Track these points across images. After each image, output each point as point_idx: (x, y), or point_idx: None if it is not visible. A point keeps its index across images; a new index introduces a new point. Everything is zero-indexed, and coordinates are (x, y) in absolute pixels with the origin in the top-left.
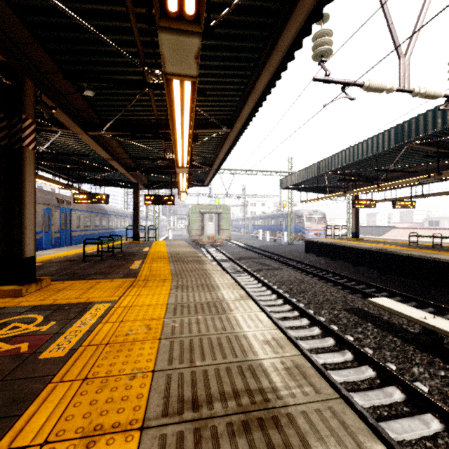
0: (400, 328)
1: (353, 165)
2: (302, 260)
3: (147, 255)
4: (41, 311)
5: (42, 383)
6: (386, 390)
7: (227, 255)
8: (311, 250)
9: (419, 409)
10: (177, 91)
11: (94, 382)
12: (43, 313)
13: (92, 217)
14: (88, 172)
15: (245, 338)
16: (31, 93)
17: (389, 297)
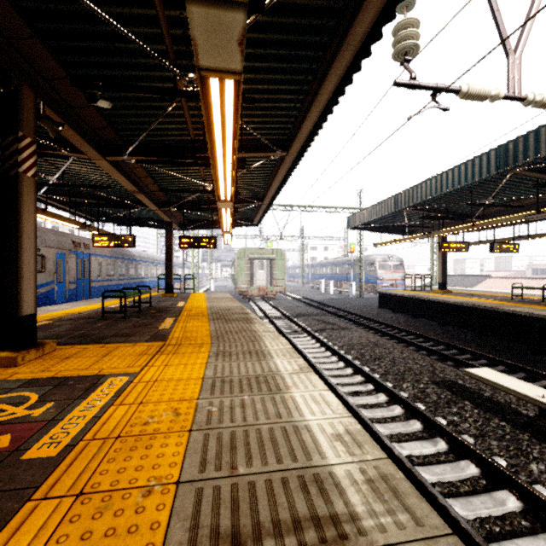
0: (508, 409)
1: (440, 199)
2: (375, 318)
3: (182, 311)
4: (38, 387)
5: (18, 500)
6: (495, 495)
7: (282, 310)
8: (386, 305)
9: (543, 523)
10: (216, 95)
11: (92, 500)
12: (39, 390)
13: (117, 263)
14: (111, 209)
15: (308, 430)
16: (31, 105)
17: (489, 366)
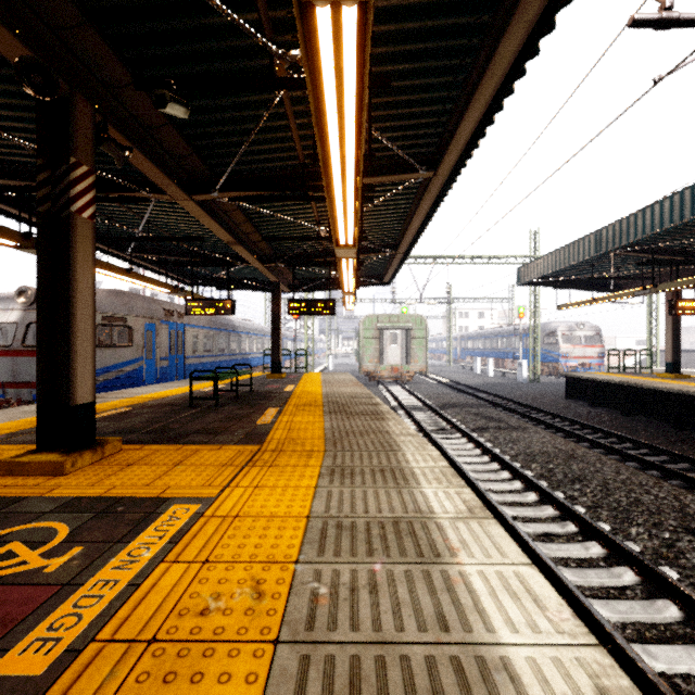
0: None
1: (674, 233)
2: (562, 412)
3: (290, 398)
4: (75, 514)
5: None
6: None
7: (422, 398)
8: (577, 395)
9: None
10: (328, 46)
11: None
12: (75, 518)
13: (216, 336)
14: (209, 269)
15: (511, 677)
16: (88, 121)
17: None
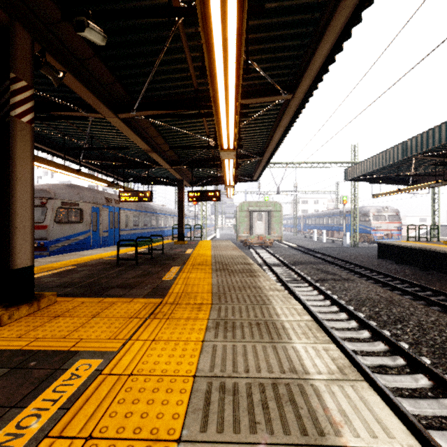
0: None
1: None
2: (376, 268)
3: (188, 258)
4: None
5: None
6: None
7: (279, 257)
8: (386, 256)
9: None
10: None
11: None
12: None
13: (141, 216)
14: (136, 171)
15: None
16: (27, 47)
17: None
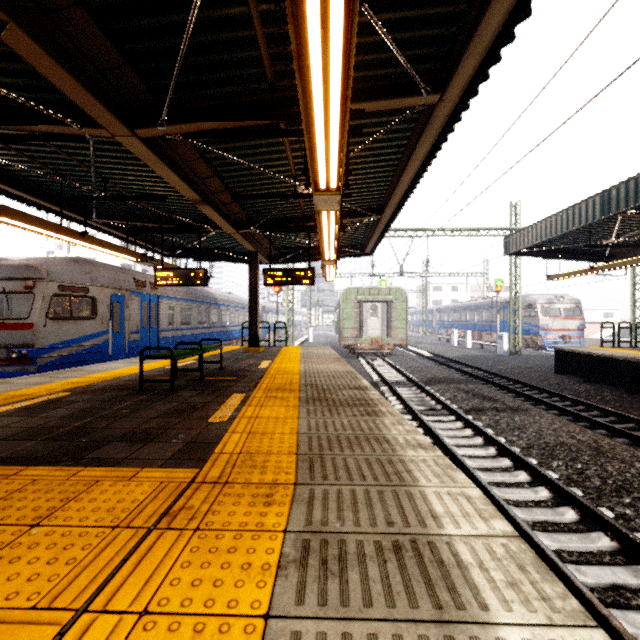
0: None
1: None
2: (556, 389)
3: (262, 378)
4: None
5: None
6: None
7: (404, 372)
8: (568, 369)
9: None
10: None
11: None
12: None
13: (194, 308)
14: (185, 240)
15: None
16: None
17: None
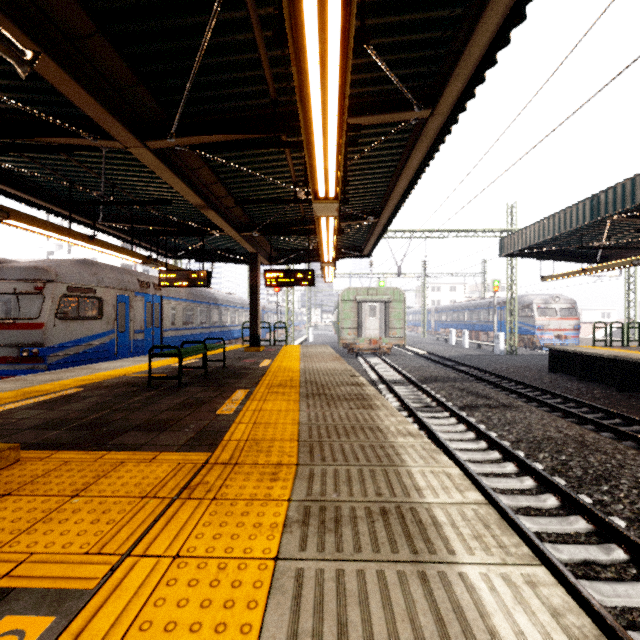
0: None
1: None
2: (549, 387)
3: (264, 375)
4: None
5: None
6: None
7: (402, 371)
8: (561, 368)
9: None
10: None
11: None
12: None
13: (196, 309)
14: (188, 241)
15: None
16: None
17: None
